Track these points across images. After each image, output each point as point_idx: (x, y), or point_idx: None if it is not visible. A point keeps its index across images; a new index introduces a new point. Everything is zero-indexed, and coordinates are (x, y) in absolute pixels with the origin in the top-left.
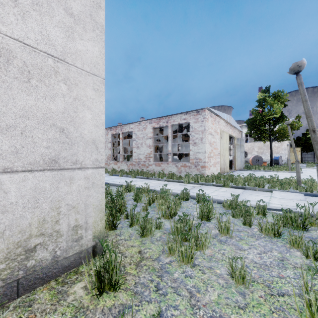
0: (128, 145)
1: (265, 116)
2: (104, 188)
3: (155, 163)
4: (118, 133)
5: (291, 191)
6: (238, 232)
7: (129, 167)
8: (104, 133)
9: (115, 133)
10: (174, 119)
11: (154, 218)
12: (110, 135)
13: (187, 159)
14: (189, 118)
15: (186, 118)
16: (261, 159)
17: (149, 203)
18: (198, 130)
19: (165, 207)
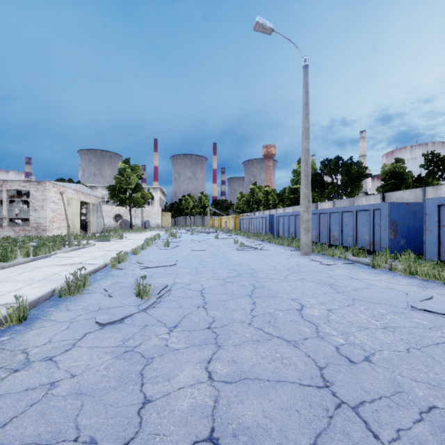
0: None
1: (124, 185)
2: None
3: None
4: None
5: (91, 240)
6: None
7: None
8: None
9: None
10: (11, 185)
11: None
12: None
13: None
14: (29, 186)
15: (26, 186)
16: (129, 223)
17: None
18: (39, 198)
19: None
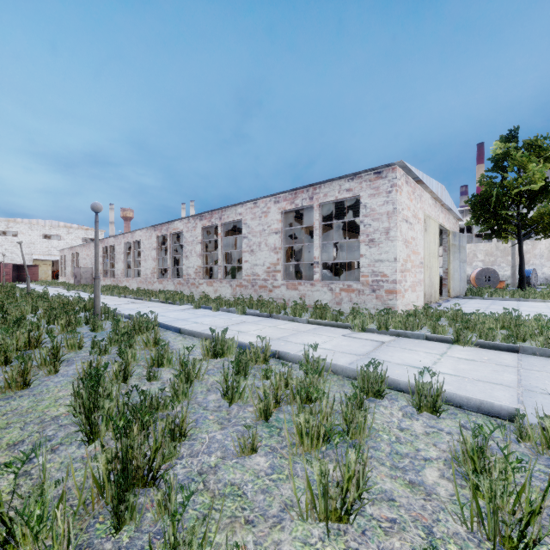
0: (235, 248)
1: (509, 188)
2: None
3: (287, 284)
4: (215, 226)
5: None
6: None
7: (236, 291)
8: None
9: (208, 225)
10: (325, 192)
11: (277, 508)
12: (200, 229)
13: (349, 275)
14: (359, 187)
15: (352, 188)
16: (495, 275)
17: (266, 413)
18: (378, 212)
19: (321, 469)
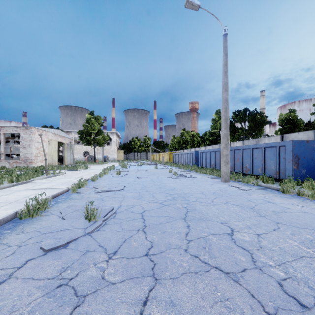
0: None
1: (89, 130)
2: None
3: None
4: None
5: (64, 170)
6: None
7: None
8: None
9: None
10: (6, 129)
11: None
12: None
13: None
14: (20, 131)
15: (17, 130)
16: (93, 157)
17: None
18: (27, 139)
19: None
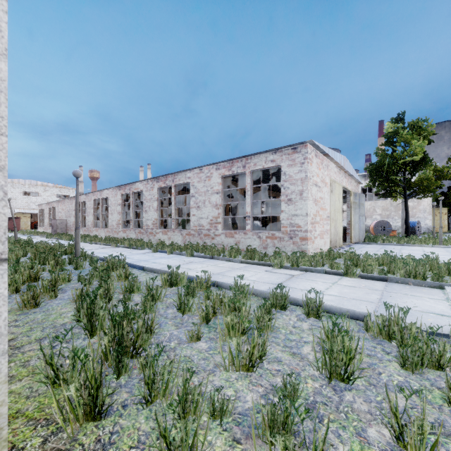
0: (185, 204)
1: (397, 159)
2: (1, 337)
3: (225, 233)
4: (169, 187)
5: None
6: (448, 439)
7: (186, 239)
8: (1, 130)
9: (163, 186)
10: (255, 162)
11: (212, 366)
12: (157, 189)
13: (275, 225)
14: (280, 159)
15: (275, 159)
16: (389, 225)
17: (207, 318)
18: (294, 178)
19: (238, 342)
